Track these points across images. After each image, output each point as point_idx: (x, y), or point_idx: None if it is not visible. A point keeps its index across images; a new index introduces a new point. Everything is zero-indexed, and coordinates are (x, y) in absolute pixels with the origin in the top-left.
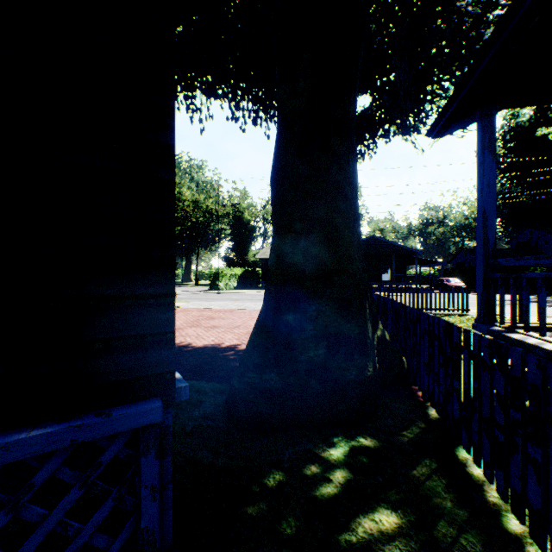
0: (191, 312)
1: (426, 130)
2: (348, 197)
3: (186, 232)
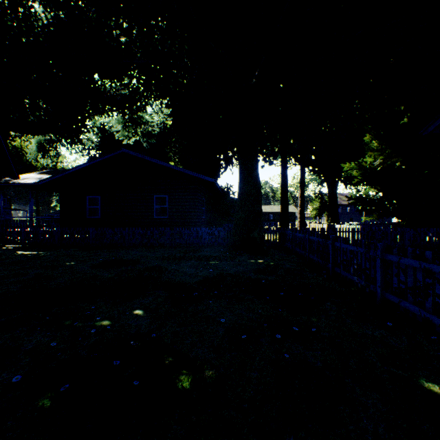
0: None
1: None
2: None
3: None
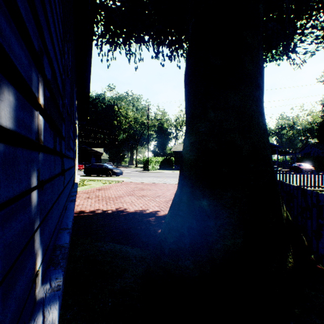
0: (130, 185)
1: (304, 48)
2: (260, 87)
3: (130, 136)
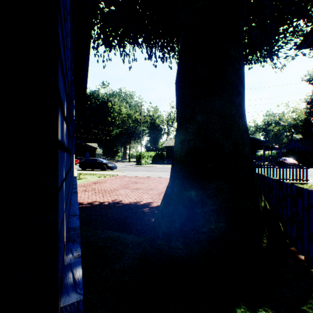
0: (124, 178)
1: (284, 53)
2: (241, 93)
3: (123, 132)
